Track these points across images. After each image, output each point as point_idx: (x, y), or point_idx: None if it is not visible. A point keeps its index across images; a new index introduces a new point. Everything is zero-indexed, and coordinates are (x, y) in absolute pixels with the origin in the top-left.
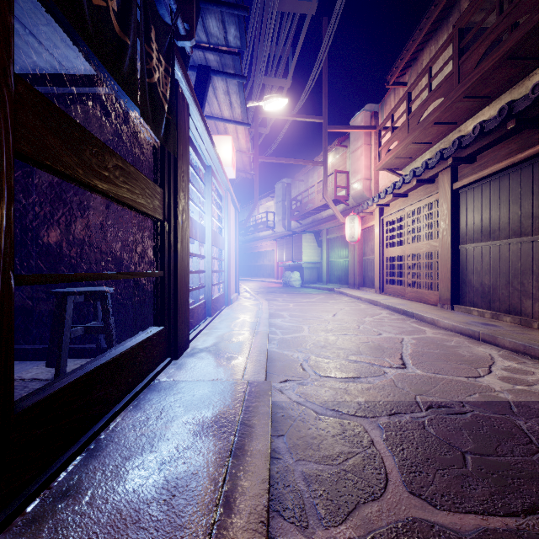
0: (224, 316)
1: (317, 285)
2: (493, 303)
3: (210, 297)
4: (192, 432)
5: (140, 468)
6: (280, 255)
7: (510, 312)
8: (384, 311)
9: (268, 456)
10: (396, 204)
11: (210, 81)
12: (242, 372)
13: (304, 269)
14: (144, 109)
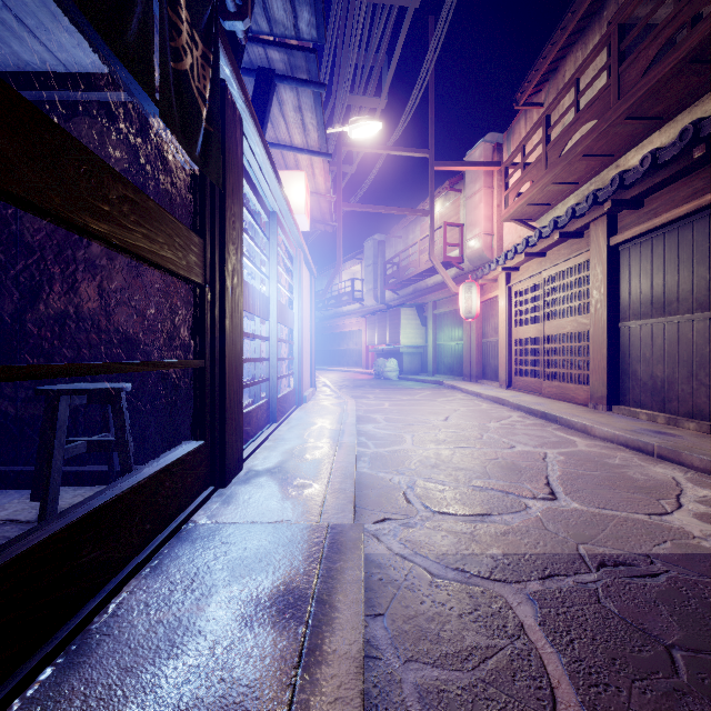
0: (294, 420)
1: (421, 376)
2: (668, 403)
3: (275, 395)
4: (239, 617)
5: (147, 691)
6: (370, 337)
7: (694, 416)
8: (514, 413)
9: (361, 666)
10: (529, 267)
11: (275, 91)
12: (319, 509)
13: (403, 356)
14: (166, 107)
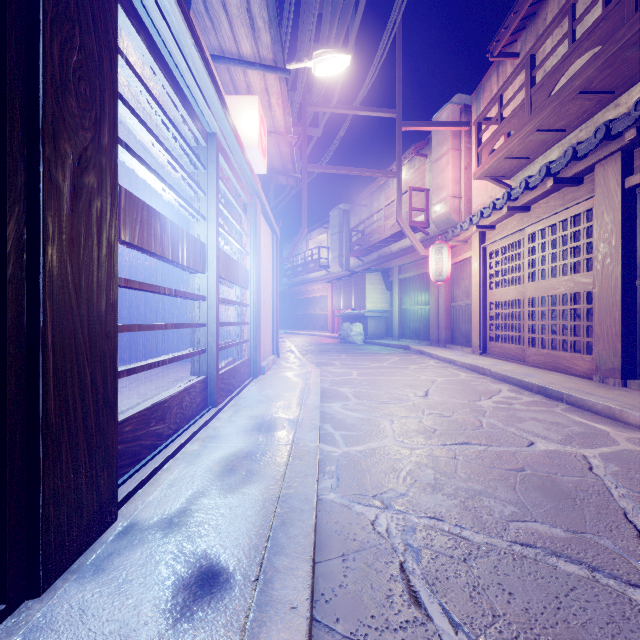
0: (243, 401)
1: (386, 340)
2: None
3: (215, 371)
4: None
5: None
6: (335, 302)
7: None
8: (501, 385)
9: None
10: (507, 224)
11: None
12: None
13: (368, 320)
14: None
